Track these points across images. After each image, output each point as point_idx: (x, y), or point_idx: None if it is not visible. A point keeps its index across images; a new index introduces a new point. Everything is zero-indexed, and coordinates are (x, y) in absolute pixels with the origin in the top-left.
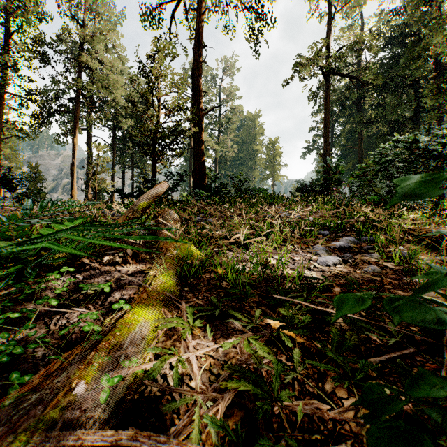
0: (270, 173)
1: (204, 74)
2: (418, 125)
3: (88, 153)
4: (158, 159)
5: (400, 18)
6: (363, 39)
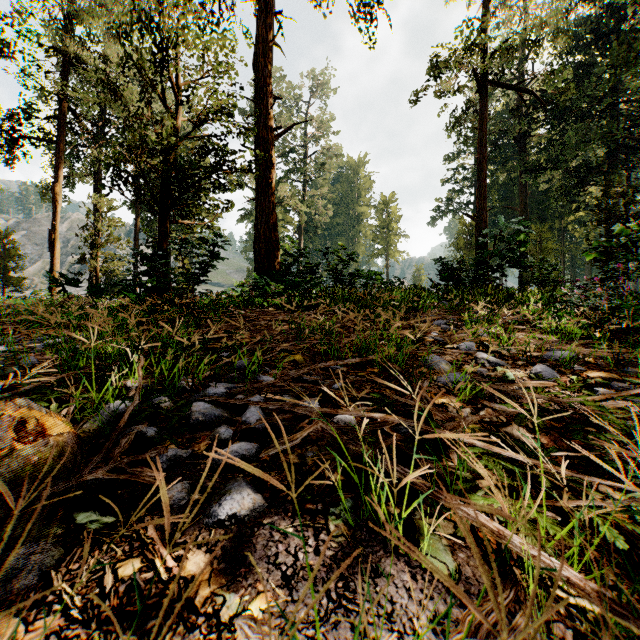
0: (383, 248)
1: (281, 93)
2: (616, 173)
3: (94, 213)
4: (178, 214)
5: (588, 6)
6: (546, 22)
